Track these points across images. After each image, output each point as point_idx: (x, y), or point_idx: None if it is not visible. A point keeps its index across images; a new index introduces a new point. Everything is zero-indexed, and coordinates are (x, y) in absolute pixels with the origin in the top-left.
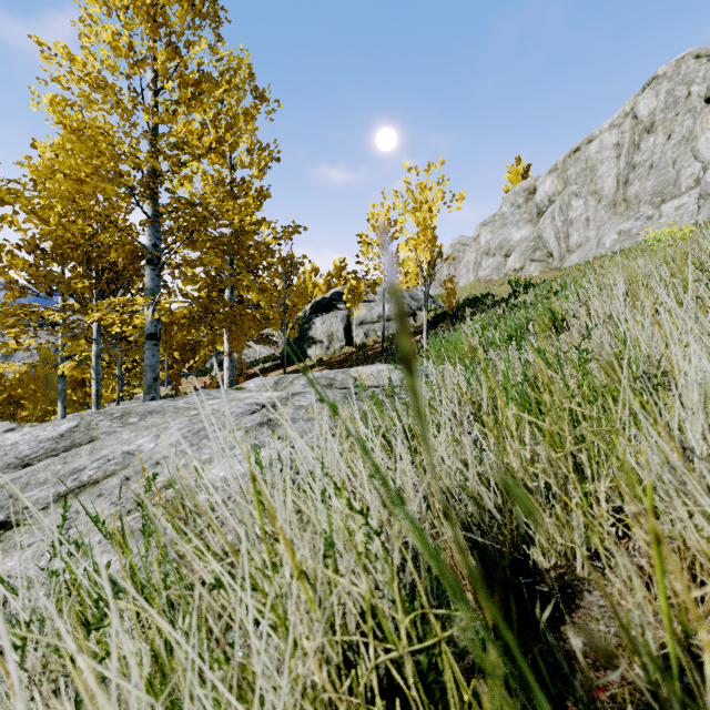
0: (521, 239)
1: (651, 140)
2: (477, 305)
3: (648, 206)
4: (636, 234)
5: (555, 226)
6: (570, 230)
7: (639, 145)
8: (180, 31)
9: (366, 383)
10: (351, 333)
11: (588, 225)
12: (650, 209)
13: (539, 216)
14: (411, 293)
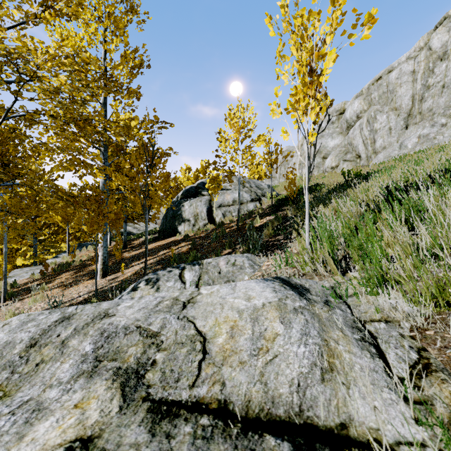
0: (335, 145)
1: (443, 66)
2: (314, 192)
3: (441, 117)
4: (433, 138)
5: (363, 135)
6: (376, 137)
7: (433, 70)
8: None
9: (229, 379)
10: (212, 213)
11: (391, 133)
12: (443, 118)
13: (348, 129)
14: (256, 184)
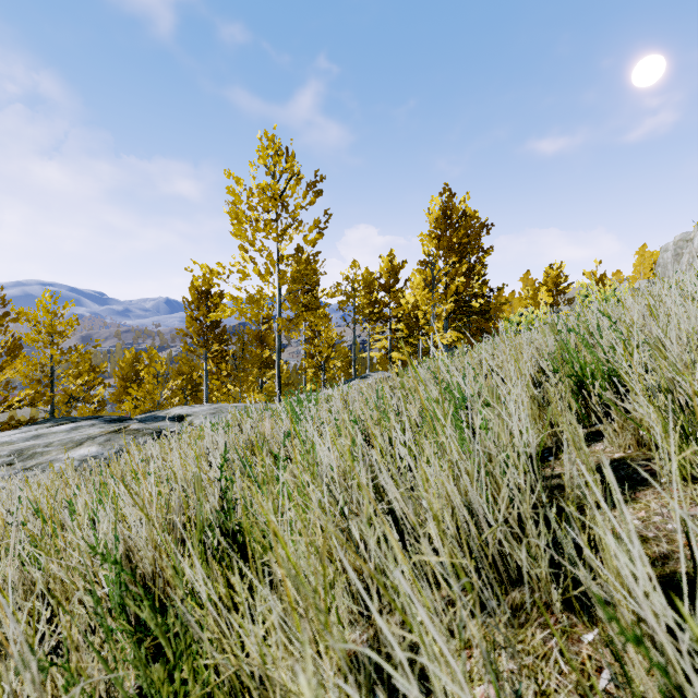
0: None
1: None
2: None
3: None
4: None
5: None
6: None
7: None
8: (458, 248)
9: None
10: None
11: None
12: None
13: None
14: None
